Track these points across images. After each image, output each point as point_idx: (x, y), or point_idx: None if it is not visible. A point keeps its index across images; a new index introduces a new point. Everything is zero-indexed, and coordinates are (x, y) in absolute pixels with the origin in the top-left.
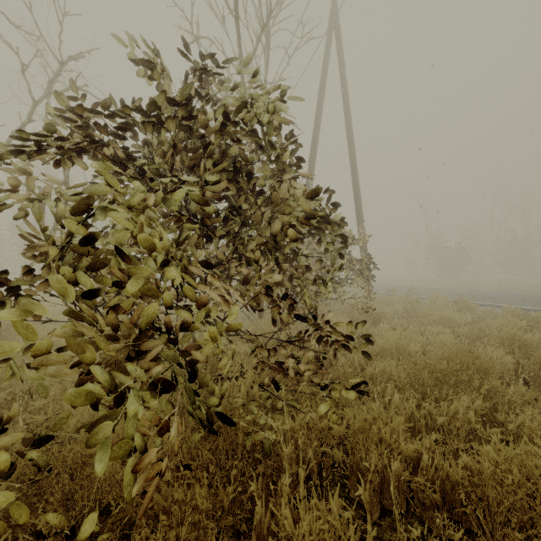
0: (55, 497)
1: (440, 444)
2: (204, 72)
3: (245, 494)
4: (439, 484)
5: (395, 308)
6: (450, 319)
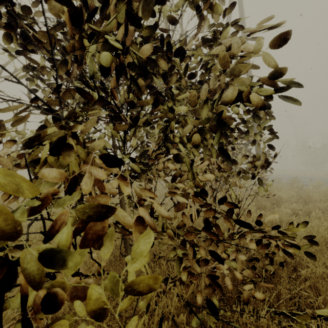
0: None
1: None
2: None
3: None
4: None
5: (289, 194)
6: None
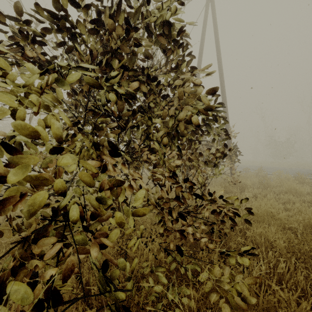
0: None
1: None
2: None
3: None
4: None
5: (253, 181)
6: (296, 190)
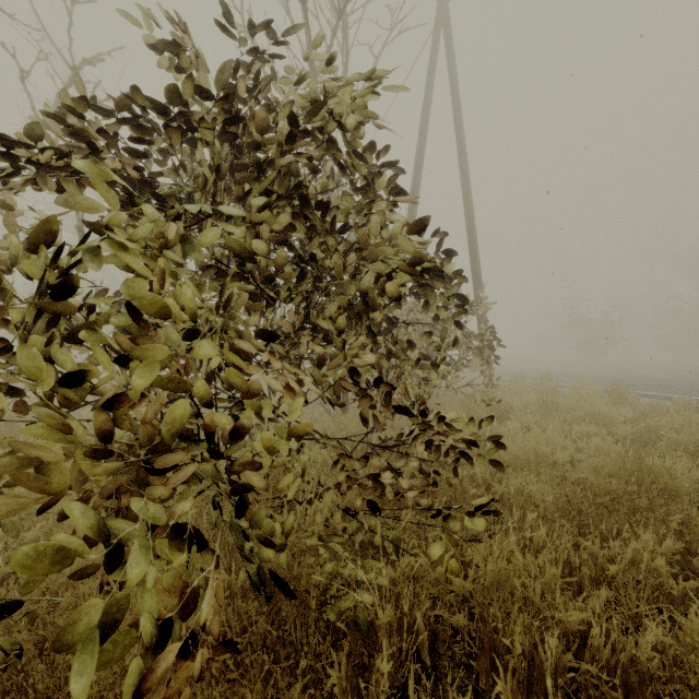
0: (23, 698)
1: (612, 604)
2: (262, 58)
3: (321, 691)
4: (620, 675)
5: (526, 400)
6: (604, 415)
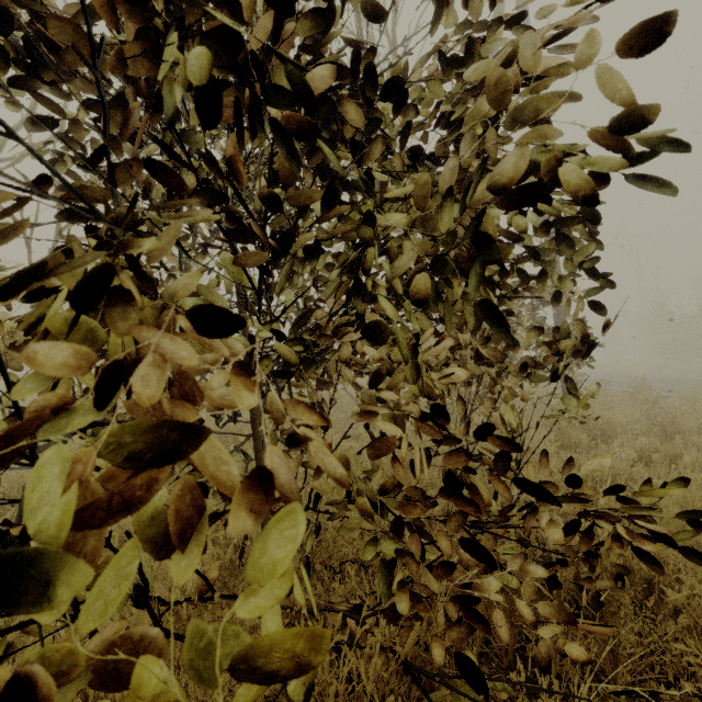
0: None
1: None
2: None
3: None
4: None
5: (630, 417)
6: None
